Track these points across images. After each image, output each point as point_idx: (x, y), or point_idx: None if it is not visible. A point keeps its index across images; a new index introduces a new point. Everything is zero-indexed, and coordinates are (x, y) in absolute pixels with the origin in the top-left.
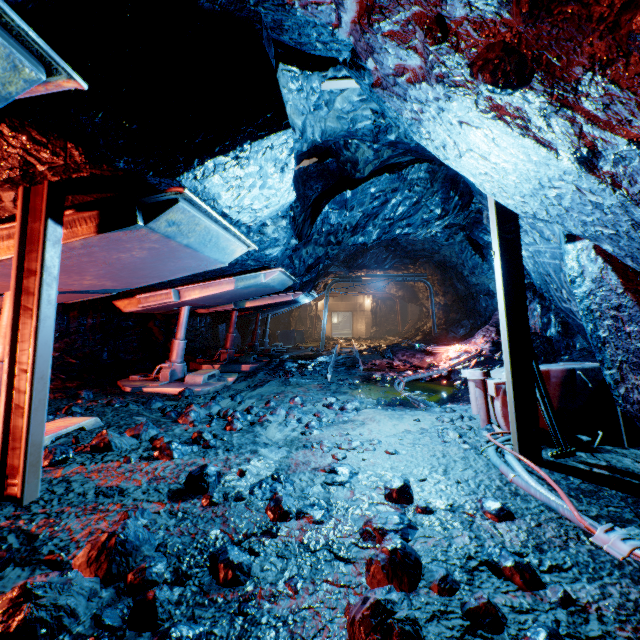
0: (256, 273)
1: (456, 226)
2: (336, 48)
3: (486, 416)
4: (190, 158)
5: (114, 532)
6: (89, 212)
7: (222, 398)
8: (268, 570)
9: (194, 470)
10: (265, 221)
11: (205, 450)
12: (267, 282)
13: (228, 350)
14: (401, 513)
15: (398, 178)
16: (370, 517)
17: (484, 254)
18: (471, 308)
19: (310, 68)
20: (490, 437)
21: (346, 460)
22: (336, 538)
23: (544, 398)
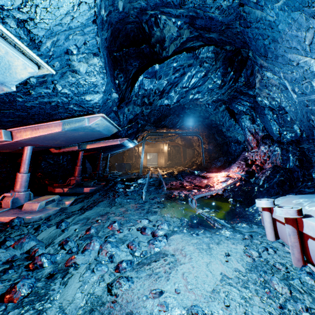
0: (80, 117)
1: (220, 101)
2: None
3: (301, 255)
4: None
5: None
6: None
7: (47, 227)
8: None
9: None
10: (68, 47)
11: None
12: (91, 126)
13: (76, 177)
14: None
15: (193, 56)
16: None
17: (236, 118)
18: (225, 150)
19: None
20: None
21: None
22: None
23: None
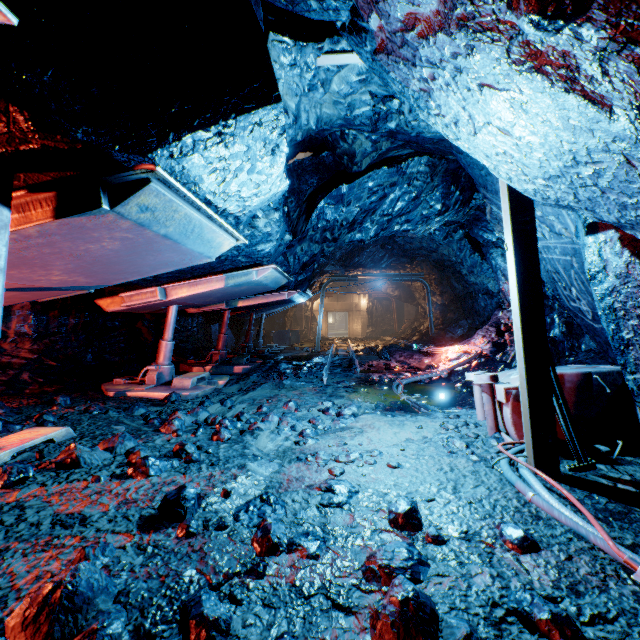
0: (247, 270)
1: (455, 224)
2: (334, 6)
3: (494, 423)
4: (164, 131)
5: (60, 582)
6: (45, 193)
7: (211, 403)
8: (251, 625)
9: (170, 493)
10: (256, 213)
11: (187, 465)
12: (259, 280)
13: (220, 351)
14: (409, 544)
15: (397, 172)
16: (374, 550)
17: (483, 252)
18: (469, 308)
19: (304, 38)
20: (502, 448)
21: (344, 475)
22: (334, 578)
23: (561, 406)
